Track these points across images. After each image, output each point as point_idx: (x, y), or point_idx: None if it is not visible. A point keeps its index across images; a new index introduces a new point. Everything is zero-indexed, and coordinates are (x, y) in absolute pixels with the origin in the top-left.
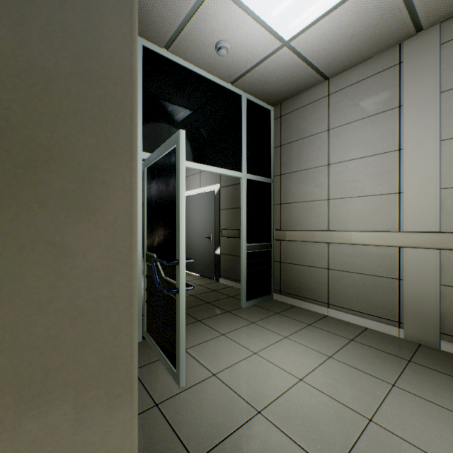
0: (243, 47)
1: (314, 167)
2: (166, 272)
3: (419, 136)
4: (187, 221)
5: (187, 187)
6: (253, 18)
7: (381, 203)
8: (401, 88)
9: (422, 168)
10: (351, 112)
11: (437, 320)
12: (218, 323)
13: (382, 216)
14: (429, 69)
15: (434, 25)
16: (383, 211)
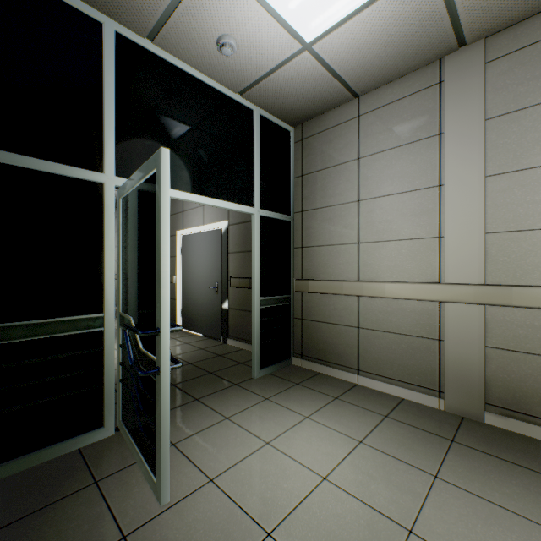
0: (254, 46)
1: (342, 203)
2: (145, 342)
3: (462, 170)
4: (187, 266)
5: (187, 224)
6: (265, 8)
7: (420, 249)
8: (442, 113)
9: (466, 209)
10: (385, 138)
11: (481, 389)
12: (222, 401)
13: (420, 264)
14: (473, 92)
15: (478, 40)
16: (422, 258)
